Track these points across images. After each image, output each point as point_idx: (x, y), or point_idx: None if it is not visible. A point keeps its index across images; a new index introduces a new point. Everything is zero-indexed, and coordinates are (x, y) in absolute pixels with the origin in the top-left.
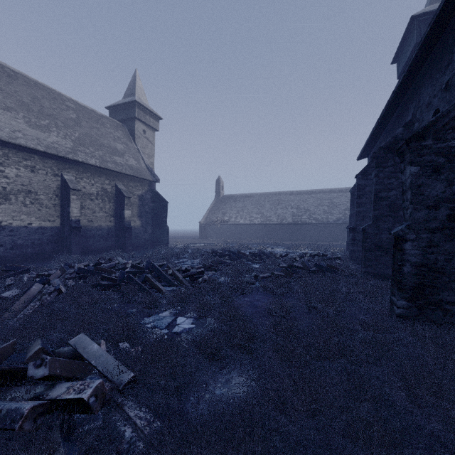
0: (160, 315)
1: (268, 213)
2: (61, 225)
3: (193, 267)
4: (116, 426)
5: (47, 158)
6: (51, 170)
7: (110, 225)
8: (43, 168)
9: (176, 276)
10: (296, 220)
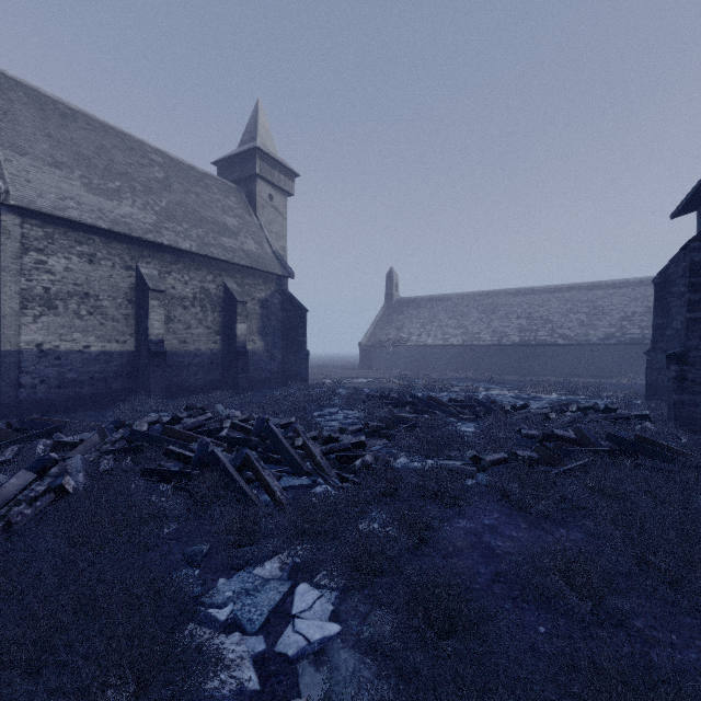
0: (256, 572)
1: (475, 327)
2: (136, 348)
3: (345, 430)
4: None
5: (114, 241)
6: (121, 261)
7: (215, 349)
8: (107, 257)
9: (310, 453)
10: (526, 338)
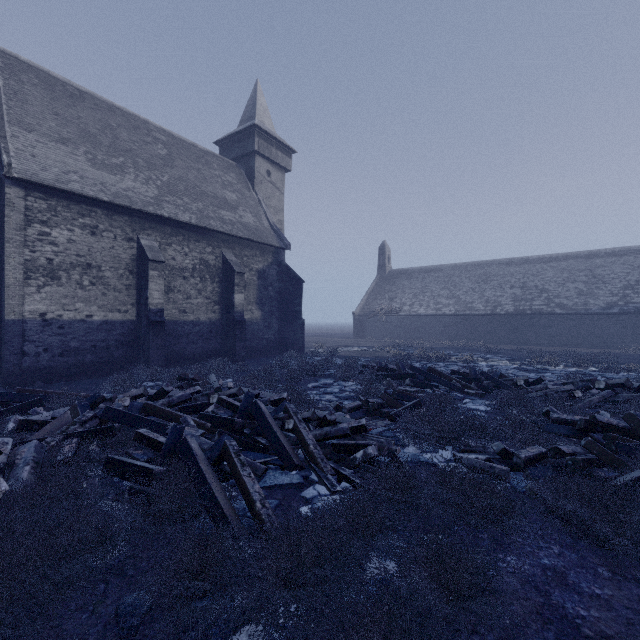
0: None
1: (467, 297)
2: (137, 317)
3: (342, 407)
4: None
5: (116, 214)
6: (122, 232)
7: (213, 318)
8: (109, 229)
9: (302, 439)
10: (521, 307)
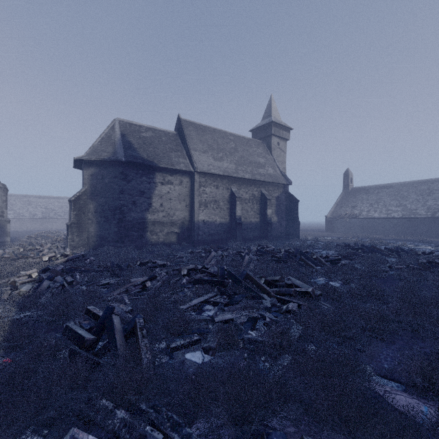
0: (317, 279)
1: (412, 205)
2: (230, 221)
3: (330, 256)
4: (320, 304)
5: (223, 179)
6: (225, 186)
7: (257, 221)
8: (221, 185)
9: (319, 260)
10: None
